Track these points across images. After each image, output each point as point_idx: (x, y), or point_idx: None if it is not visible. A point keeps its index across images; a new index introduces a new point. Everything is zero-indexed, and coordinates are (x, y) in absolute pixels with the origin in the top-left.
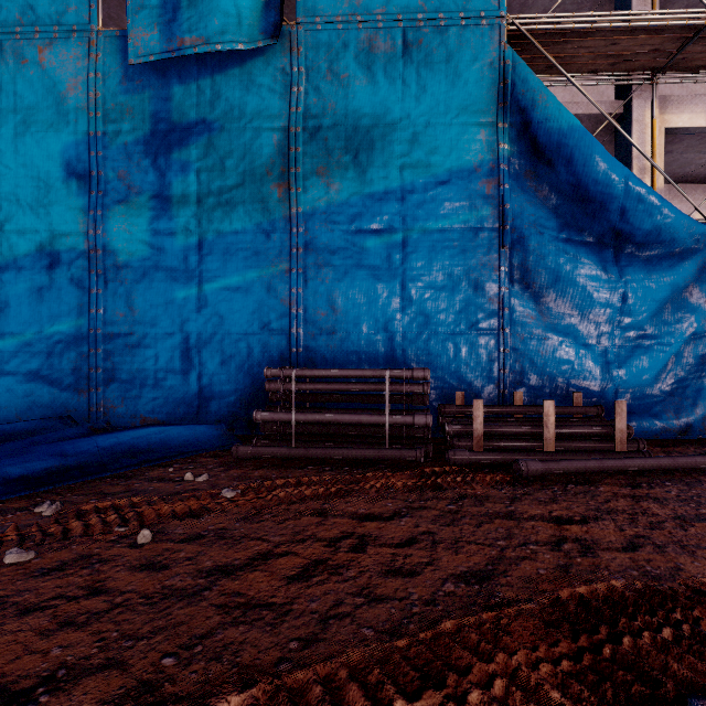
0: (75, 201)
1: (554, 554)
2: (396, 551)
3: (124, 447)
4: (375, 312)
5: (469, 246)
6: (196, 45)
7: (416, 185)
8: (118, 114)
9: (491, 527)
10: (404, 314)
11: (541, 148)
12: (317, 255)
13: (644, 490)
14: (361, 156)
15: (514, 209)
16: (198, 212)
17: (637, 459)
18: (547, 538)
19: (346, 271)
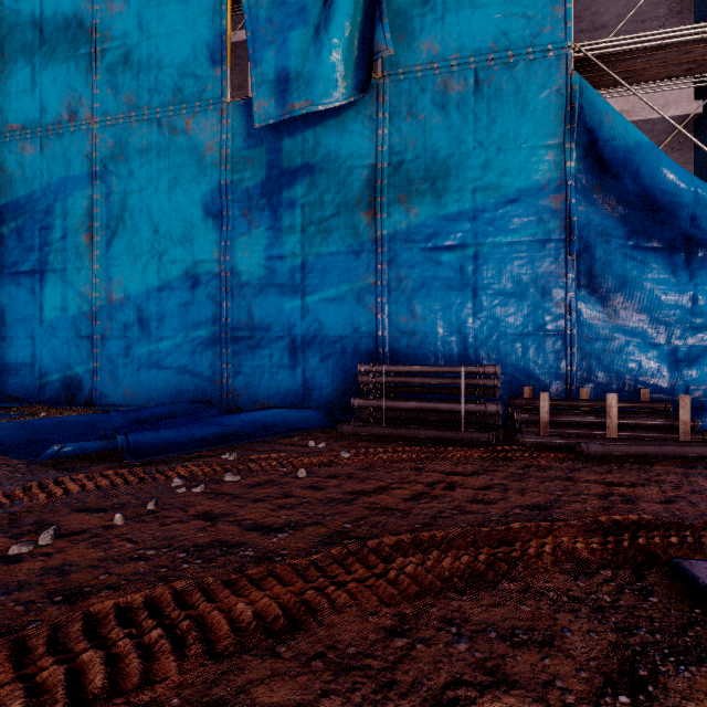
0: (211, 235)
1: (600, 501)
2: (477, 491)
3: (259, 422)
4: (450, 317)
5: (537, 256)
6: (304, 107)
7: (487, 205)
8: (242, 165)
9: (551, 484)
10: (476, 319)
11: (607, 164)
12: (399, 270)
13: (698, 470)
14: (437, 183)
15: (581, 220)
16: (302, 239)
17: (696, 446)
18: (597, 493)
19: (425, 283)
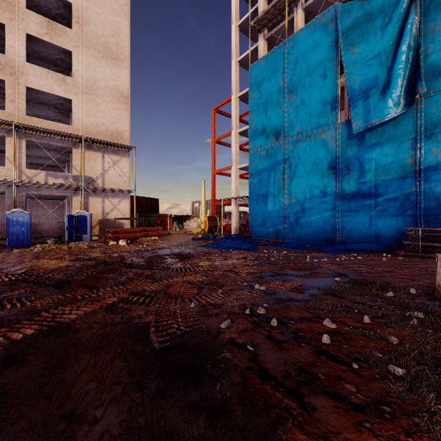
0: (331, 176)
1: None
2: None
3: (358, 247)
4: None
5: None
6: (377, 122)
7: None
8: (345, 147)
9: None
10: None
11: None
12: (430, 183)
13: None
14: None
15: None
16: (375, 174)
17: None
18: None
19: None
